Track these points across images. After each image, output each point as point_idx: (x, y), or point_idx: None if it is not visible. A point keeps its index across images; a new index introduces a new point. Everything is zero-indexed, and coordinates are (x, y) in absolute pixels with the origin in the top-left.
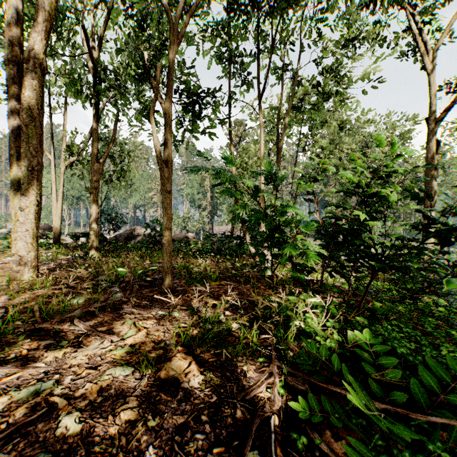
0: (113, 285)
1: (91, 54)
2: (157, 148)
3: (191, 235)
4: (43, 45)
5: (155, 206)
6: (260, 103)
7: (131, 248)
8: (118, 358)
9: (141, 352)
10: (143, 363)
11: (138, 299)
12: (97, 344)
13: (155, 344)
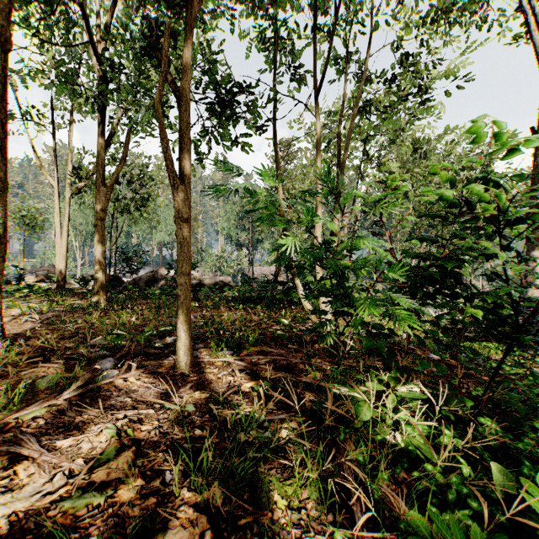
0: (107, 355)
1: (92, 44)
2: (167, 154)
3: (226, 279)
4: (4, 7)
5: None
6: (315, 102)
7: (149, 296)
8: (67, 521)
9: (114, 504)
10: (111, 538)
11: (138, 379)
12: (41, 482)
13: (144, 481)
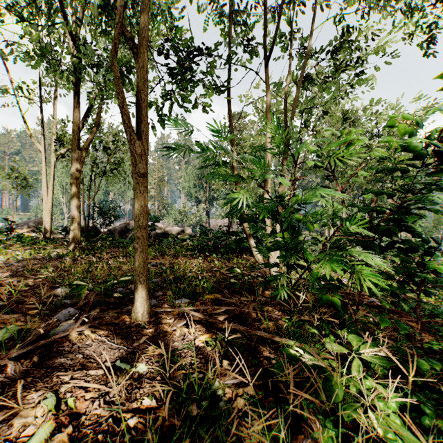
0: (68, 305)
1: (67, 23)
2: (123, 110)
3: (186, 229)
4: None
5: (152, 200)
6: (265, 69)
7: (119, 244)
8: None
9: None
10: None
11: (93, 332)
12: None
13: None
